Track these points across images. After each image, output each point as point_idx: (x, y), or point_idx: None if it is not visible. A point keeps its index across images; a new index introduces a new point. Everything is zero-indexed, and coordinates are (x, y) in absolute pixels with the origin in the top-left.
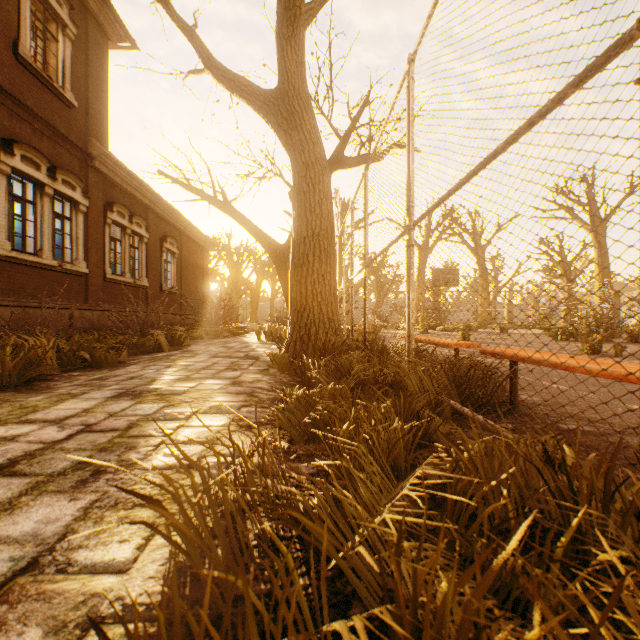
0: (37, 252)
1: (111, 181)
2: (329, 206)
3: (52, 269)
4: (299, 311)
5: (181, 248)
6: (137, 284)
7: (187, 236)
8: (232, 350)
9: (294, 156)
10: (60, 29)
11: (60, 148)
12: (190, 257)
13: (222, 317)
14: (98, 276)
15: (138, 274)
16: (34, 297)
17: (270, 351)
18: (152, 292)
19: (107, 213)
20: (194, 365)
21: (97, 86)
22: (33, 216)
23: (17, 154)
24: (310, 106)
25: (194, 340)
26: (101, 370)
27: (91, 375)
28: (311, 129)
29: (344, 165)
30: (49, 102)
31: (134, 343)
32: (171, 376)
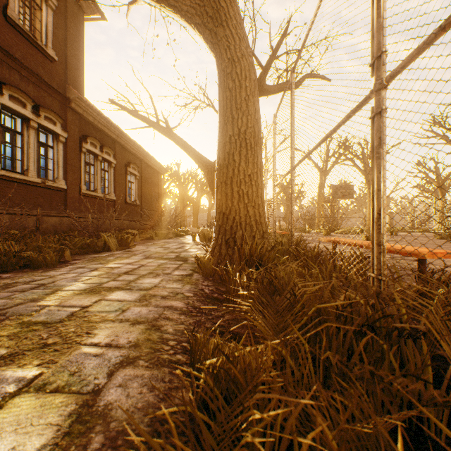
0: (24, 172)
1: (86, 120)
2: (256, 104)
3: (37, 185)
4: (224, 213)
5: (141, 172)
6: (107, 198)
7: (146, 163)
8: (167, 250)
9: (219, 54)
10: (44, 1)
11: (43, 92)
12: (148, 179)
13: (169, 223)
14: (75, 191)
15: (108, 190)
16: (21, 206)
17: (200, 252)
18: (118, 204)
19: (82, 144)
20: (120, 268)
21: (74, 47)
22: (21, 144)
23: (5, 94)
24: (236, 3)
25: (145, 240)
26: (35, 271)
27: (17, 278)
28: (237, 24)
29: (265, 92)
30: (34, 56)
31: (87, 243)
32: (81, 284)
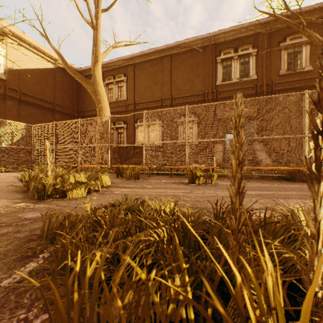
0: None
1: None
2: None
3: None
4: None
5: None
6: None
7: None
8: None
9: None
10: None
11: None
12: None
13: None
14: None
15: None
16: None
17: None
18: None
19: None
20: None
21: None
22: None
23: None
24: None
25: None
26: None
27: None
28: None
29: None
30: None
31: None
32: None
